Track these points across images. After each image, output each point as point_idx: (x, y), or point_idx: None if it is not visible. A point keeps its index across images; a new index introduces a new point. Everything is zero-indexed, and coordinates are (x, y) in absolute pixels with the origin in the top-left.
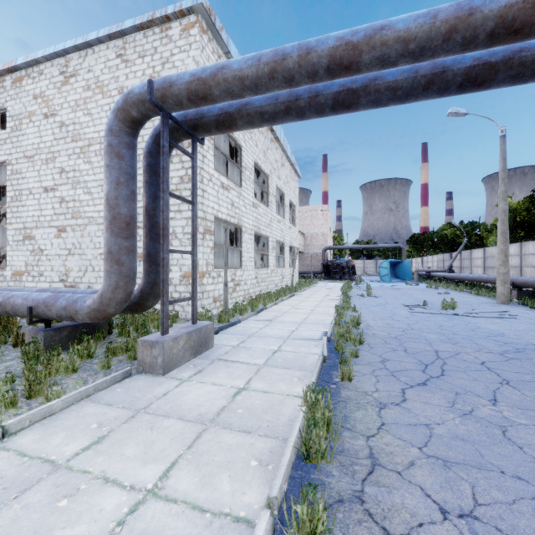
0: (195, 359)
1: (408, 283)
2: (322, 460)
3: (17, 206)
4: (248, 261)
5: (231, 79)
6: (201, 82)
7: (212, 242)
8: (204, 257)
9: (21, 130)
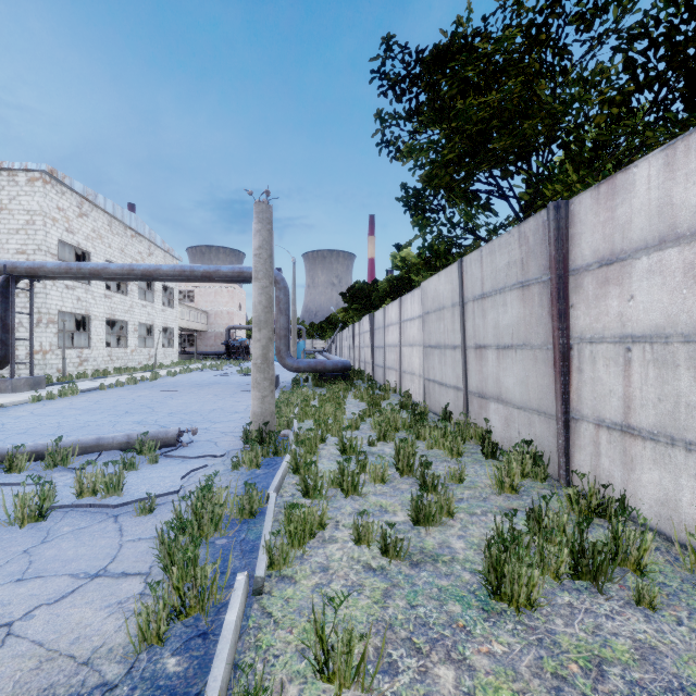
0: (32, 391)
1: None
2: (66, 396)
3: None
4: (99, 342)
5: (48, 271)
6: (33, 269)
7: (56, 329)
8: (48, 340)
9: None
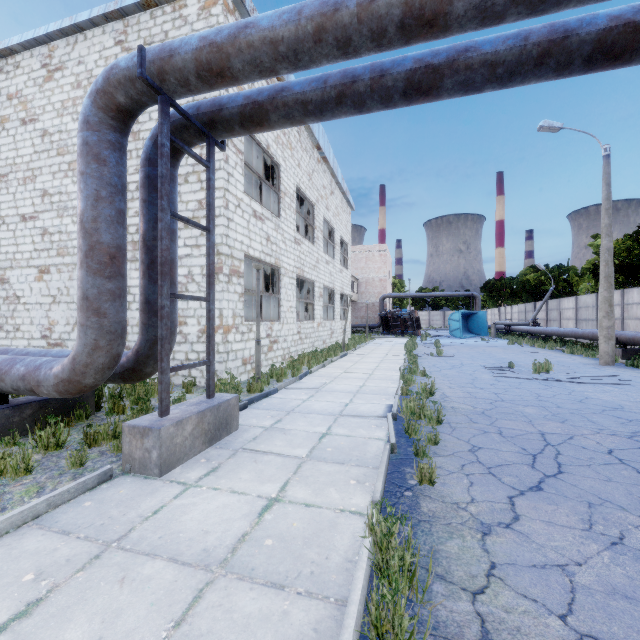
0: (210, 448)
1: (484, 339)
2: None
3: None
4: (289, 311)
5: (259, 44)
6: (214, 48)
7: (241, 287)
8: (230, 306)
9: None
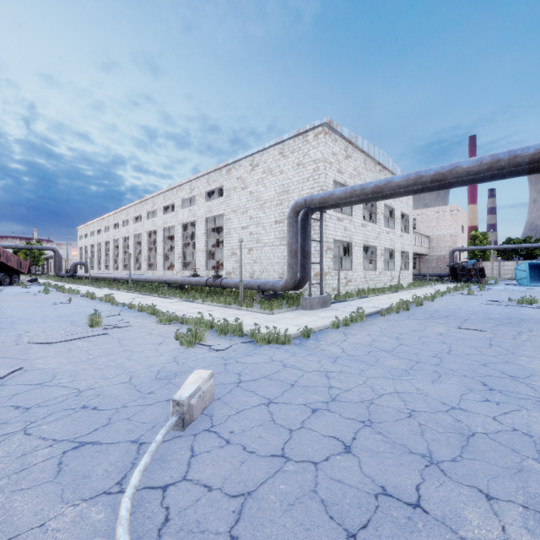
0: (322, 309)
1: None
2: (356, 322)
3: (228, 237)
4: (358, 265)
5: (335, 198)
6: (324, 199)
7: (331, 255)
8: (326, 264)
9: (230, 197)
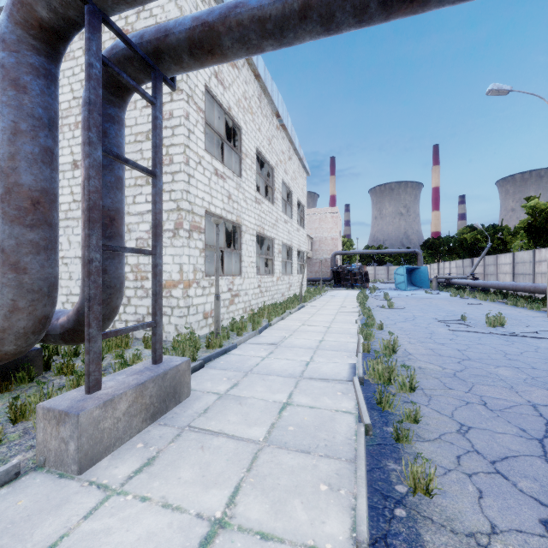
0: (152, 425)
1: (428, 292)
2: None
3: None
4: (250, 266)
5: None
6: None
7: (202, 243)
8: (190, 261)
9: None
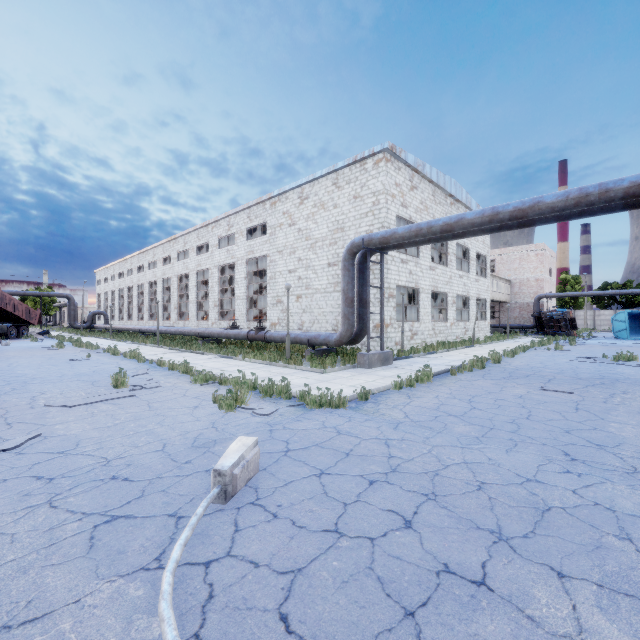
0: (382, 366)
1: None
2: (422, 382)
3: (273, 282)
4: (425, 315)
5: (398, 237)
6: (385, 238)
7: (394, 303)
8: (388, 314)
9: (275, 235)
